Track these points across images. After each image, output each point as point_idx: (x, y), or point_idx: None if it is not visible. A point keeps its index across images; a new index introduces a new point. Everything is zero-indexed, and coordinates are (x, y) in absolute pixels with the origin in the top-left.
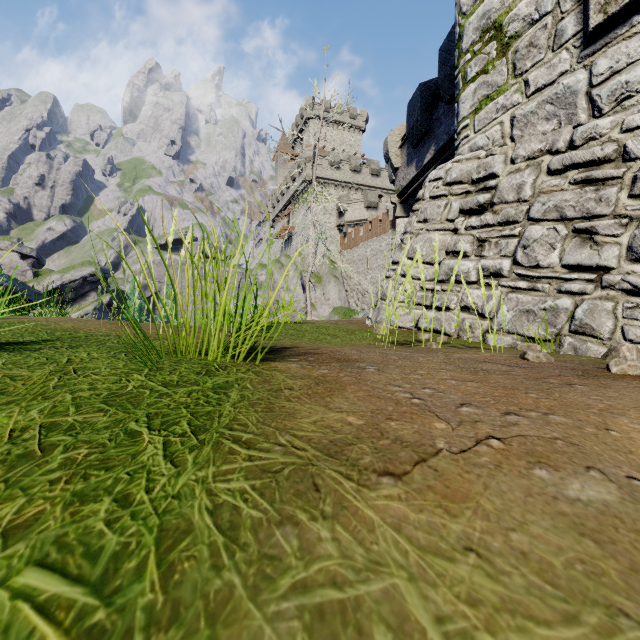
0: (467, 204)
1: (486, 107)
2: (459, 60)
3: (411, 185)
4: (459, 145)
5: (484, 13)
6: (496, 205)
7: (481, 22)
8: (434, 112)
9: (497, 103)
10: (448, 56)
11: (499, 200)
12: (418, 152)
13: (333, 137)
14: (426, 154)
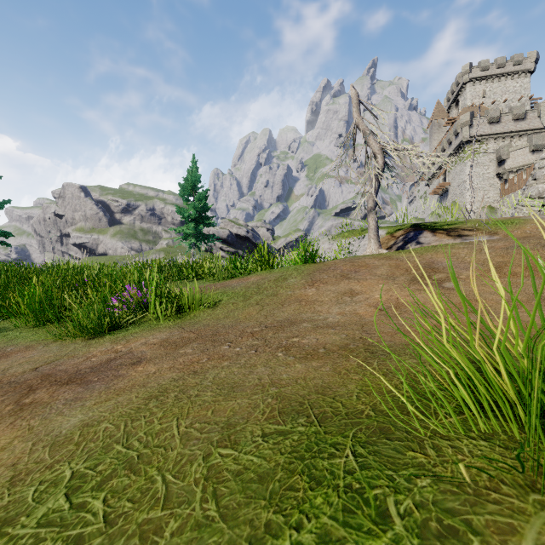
0: None
1: None
2: None
3: None
4: None
5: None
6: None
7: None
8: None
9: None
10: None
11: None
12: None
13: (492, 91)
14: None
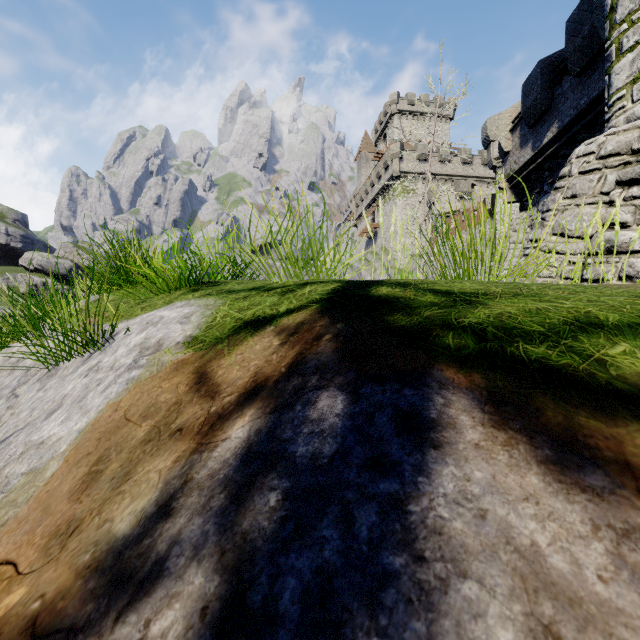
0: (626, 175)
1: None
2: (611, 32)
3: (525, 168)
4: (611, 117)
5: None
6: None
7: None
8: (557, 87)
9: None
10: (579, 26)
11: None
12: (535, 132)
13: (418, 130)
14: (546, 133)
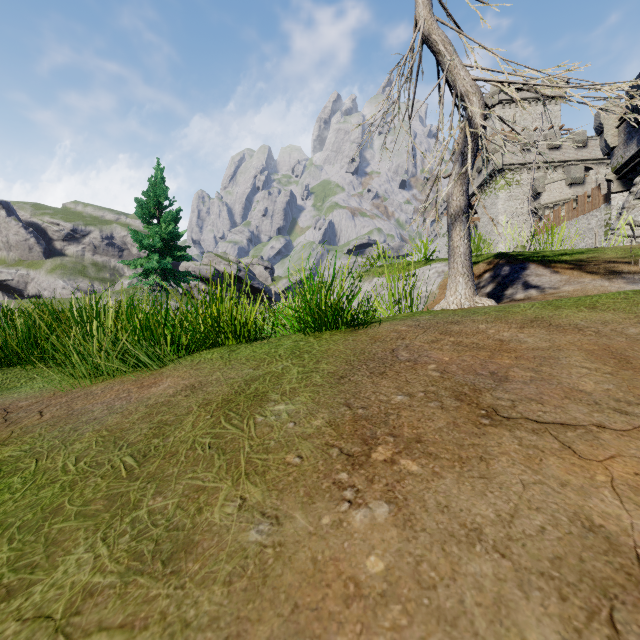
0: None
1: None
2: None
3: (631, 161)
4: None
5: None
6: None
7: None
8: None
9: None
10: None
11: None
12: (639, 130)
13: (523, 117)
14: None
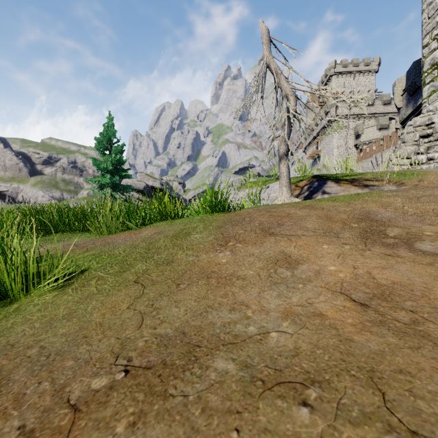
0: (422, 134)
1: (433, 95)
2: (422, 75)
3: (409, 117)
4: (422, 109)
5: (432, 58)
6: (434, 134)
7: (431, 61)
8: None
9: (437, 93)
10: None
11: (435, 132)
12: (413, 98)
13: (350, 83)
14: (418, 99)
